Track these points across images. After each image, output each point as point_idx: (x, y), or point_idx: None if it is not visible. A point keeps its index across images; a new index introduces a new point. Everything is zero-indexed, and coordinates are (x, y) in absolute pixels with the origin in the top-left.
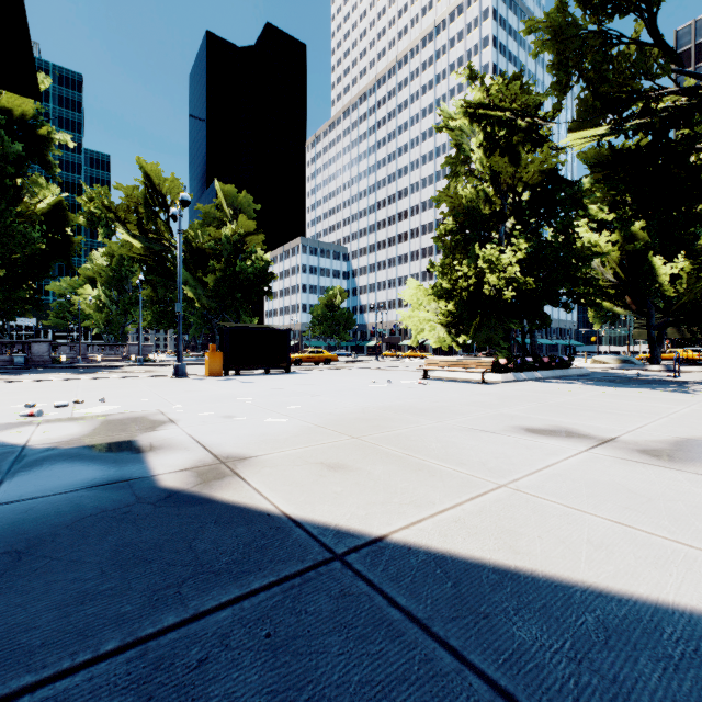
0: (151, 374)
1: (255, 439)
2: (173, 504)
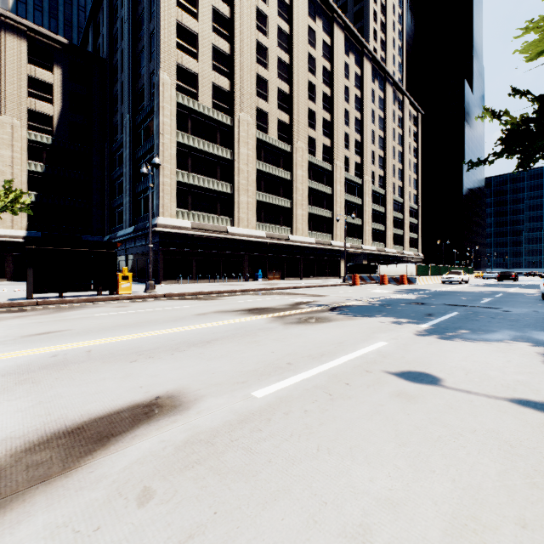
0: (211, 303)
1: None
2: None
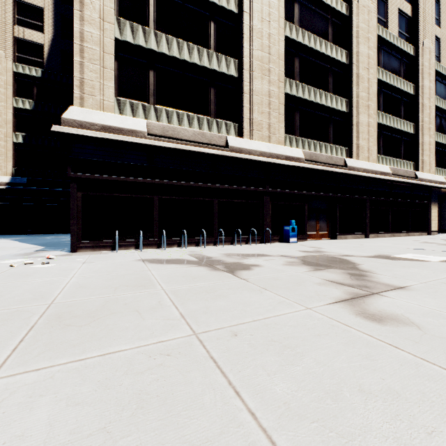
0: None
1: (7, 250)
2: (48, 246)
